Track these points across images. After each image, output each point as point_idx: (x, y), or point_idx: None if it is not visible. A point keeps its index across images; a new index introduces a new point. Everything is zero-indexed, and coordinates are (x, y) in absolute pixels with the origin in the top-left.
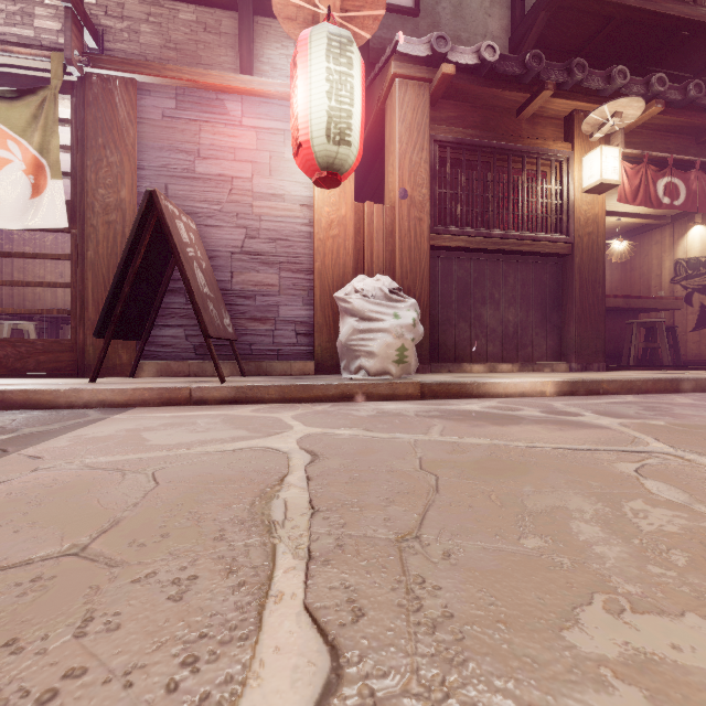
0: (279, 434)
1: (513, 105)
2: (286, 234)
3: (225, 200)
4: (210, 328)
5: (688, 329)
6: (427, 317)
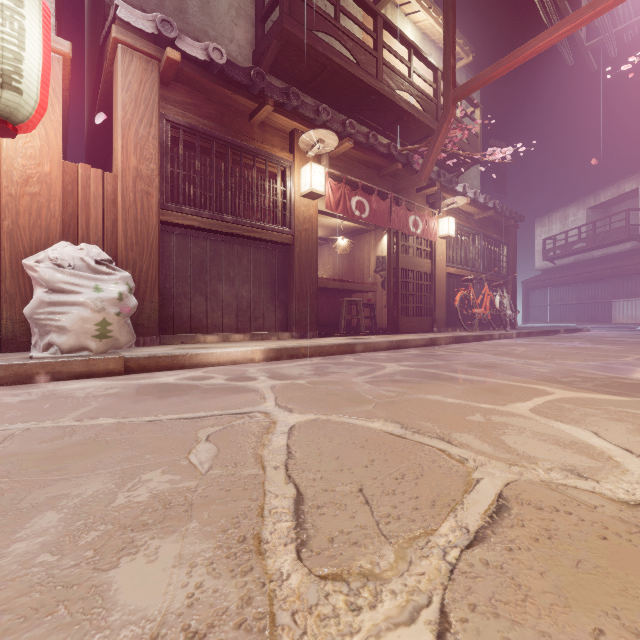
0: None
1: (245, 109)
2: None
3: None
4: None
5: (383, 305)
6: (156, 290)
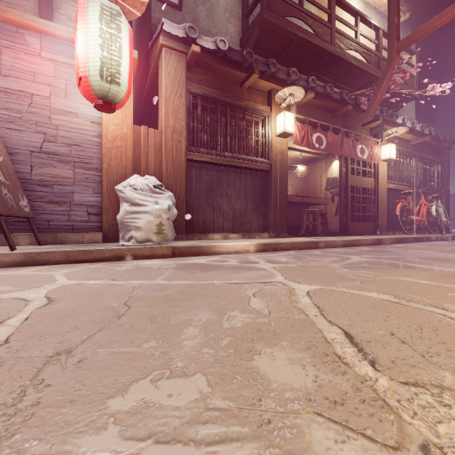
0: (39, 287)
1: (238, 79)
2: (79, 141)
3: (25, 110)
4: (0, 208)
5: (333, 215)
6: (184, 204)
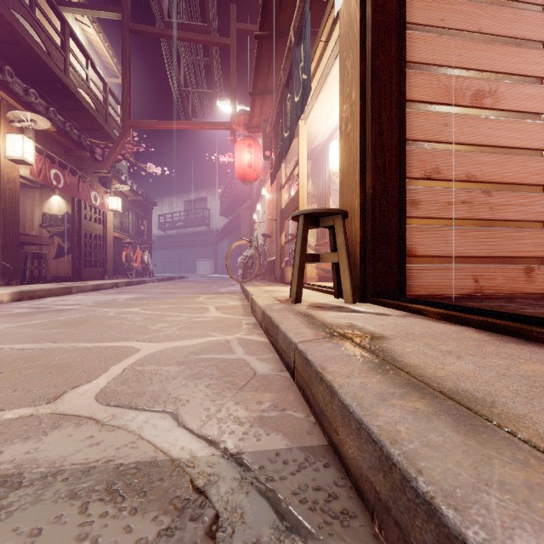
0: None
1: None
2: None
3: None
4: None
5: (52, 257)
6: None
